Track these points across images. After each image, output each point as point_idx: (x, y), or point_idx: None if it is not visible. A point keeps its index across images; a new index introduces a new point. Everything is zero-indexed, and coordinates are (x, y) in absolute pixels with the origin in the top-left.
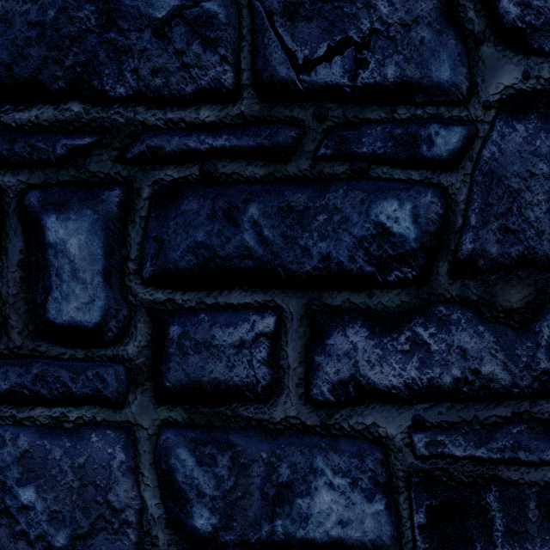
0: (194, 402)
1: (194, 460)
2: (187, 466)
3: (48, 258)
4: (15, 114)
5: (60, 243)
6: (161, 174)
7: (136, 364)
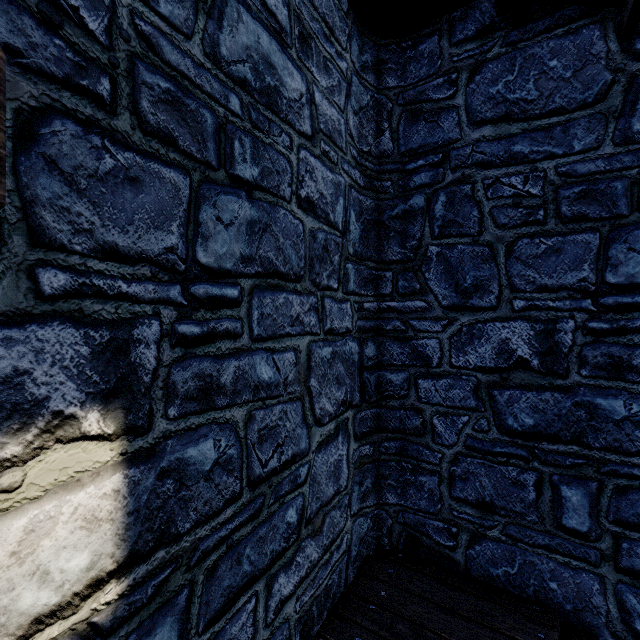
0: (636, 577)
1: (636, 601)
2: (632, 602)
3: (562, 501)
4: (547, 446)
5: (568, 497)
6: (618, 481)
7: (604, 553)
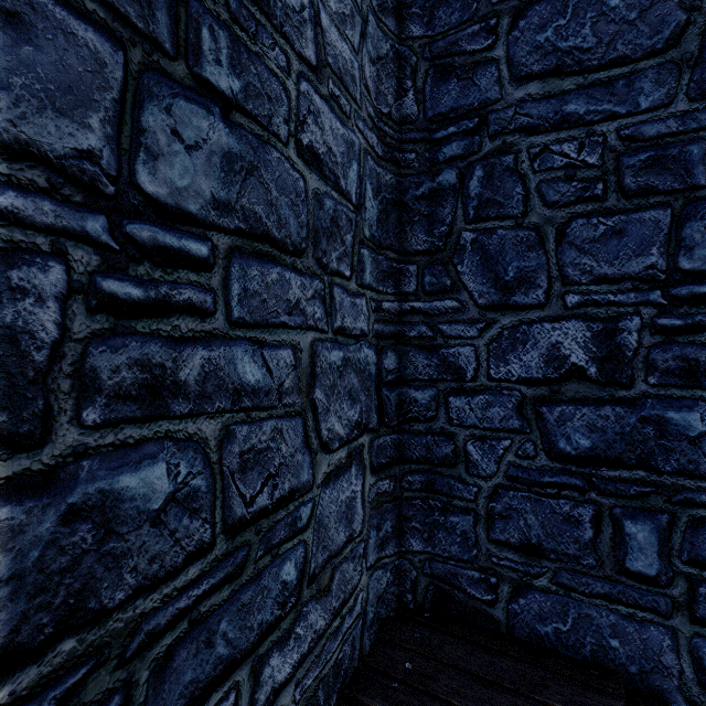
0: None
1: None
2: None
3: (625, 539)
4: (607, 472)
5: (632, 534)
6: (693, 511)
7: (677, 600)
